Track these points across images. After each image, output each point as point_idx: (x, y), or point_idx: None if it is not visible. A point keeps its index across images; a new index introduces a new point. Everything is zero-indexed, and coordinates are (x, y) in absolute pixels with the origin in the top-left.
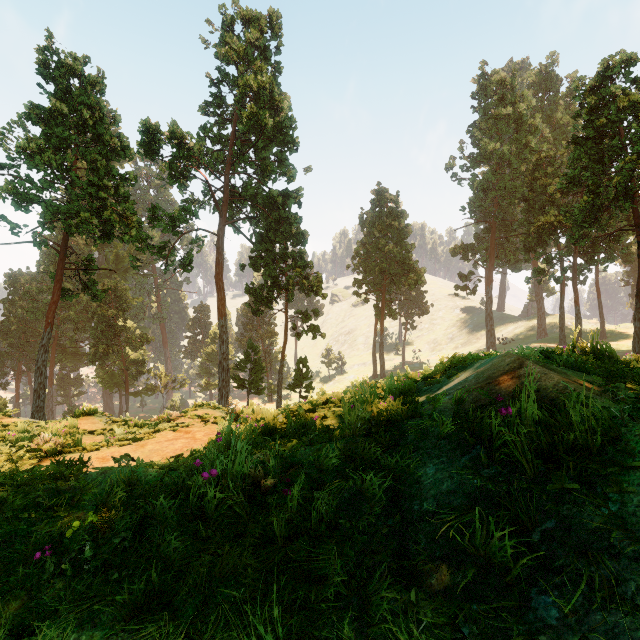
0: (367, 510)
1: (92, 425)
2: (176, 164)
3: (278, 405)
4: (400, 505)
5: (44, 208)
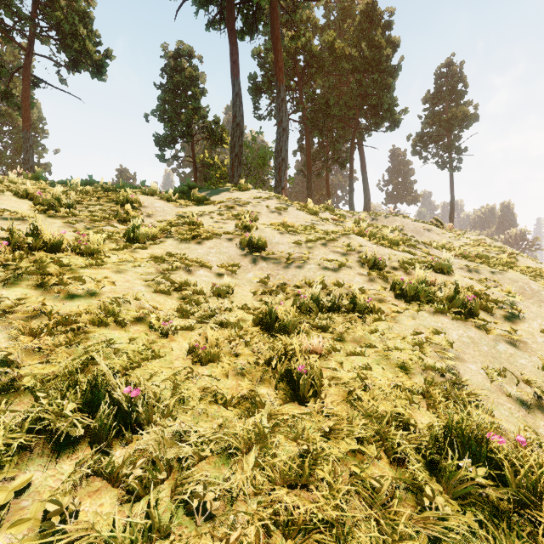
0: None
1: None
2: None
3: None
4: None
5: None
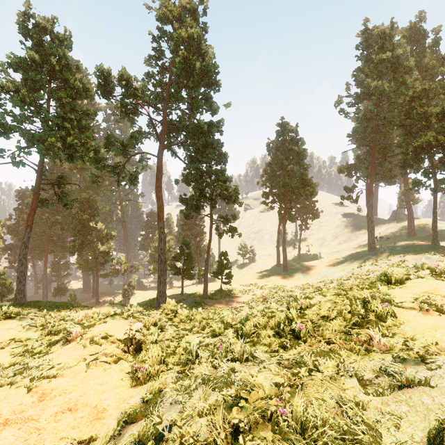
0: None
1: (5, 332)
2: (125, 101)
3: (204, 289)
4: None
5: (21, 135)
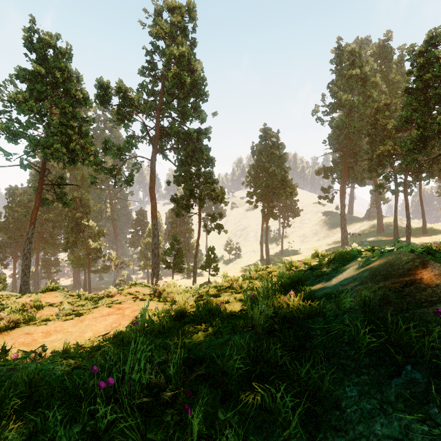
0: (279, 440)
1: (54, 298)
2: (122, 110)
3: (194, 280)
4: (319, 438)
5: (28, 141)
